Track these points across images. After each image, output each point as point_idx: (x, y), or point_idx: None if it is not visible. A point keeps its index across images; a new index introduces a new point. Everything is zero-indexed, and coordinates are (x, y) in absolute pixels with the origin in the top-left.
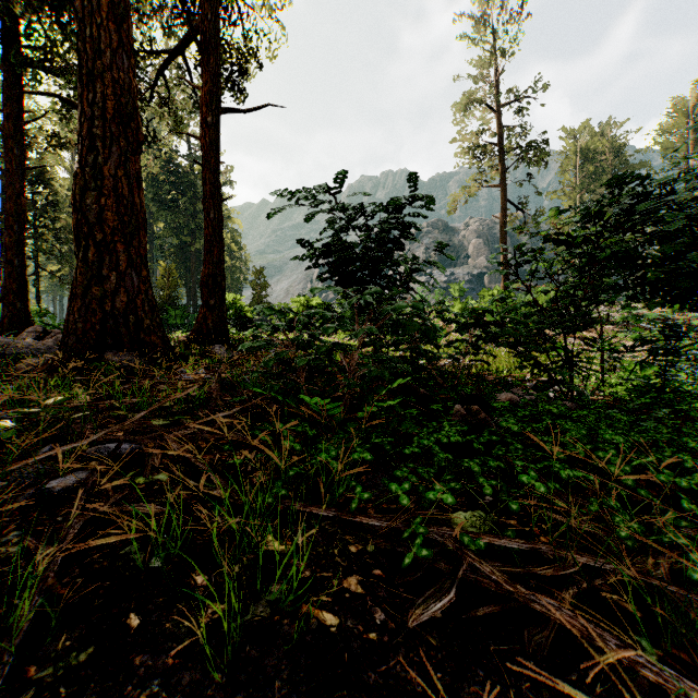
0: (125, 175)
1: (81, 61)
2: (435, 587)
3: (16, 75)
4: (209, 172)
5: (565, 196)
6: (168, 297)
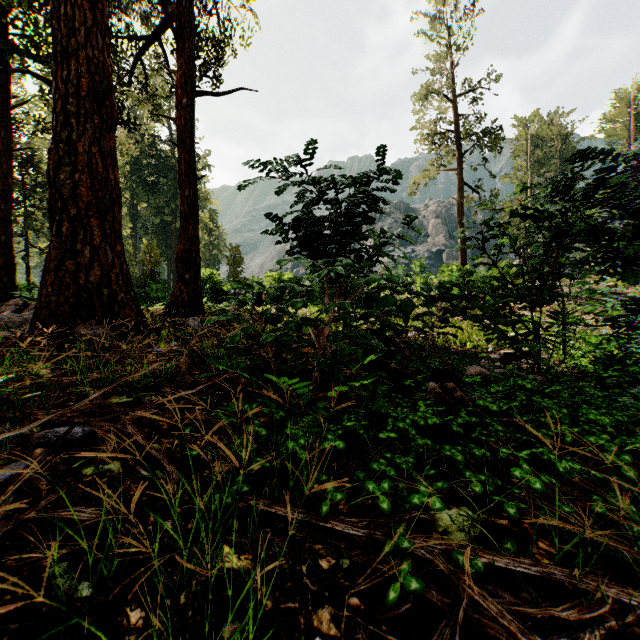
0: (100, 151)
1: (55, 39)
2: (431, 639)
3: (4, 62)
4: (185, 152)
5: (517, 180)
6: (150, 272)
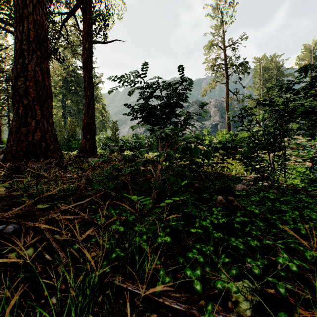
0: (40, 70)
1: (16, 10)
2: None
3: None
4: (87, 72)
5: (255, 89)
6: (72, 134)
